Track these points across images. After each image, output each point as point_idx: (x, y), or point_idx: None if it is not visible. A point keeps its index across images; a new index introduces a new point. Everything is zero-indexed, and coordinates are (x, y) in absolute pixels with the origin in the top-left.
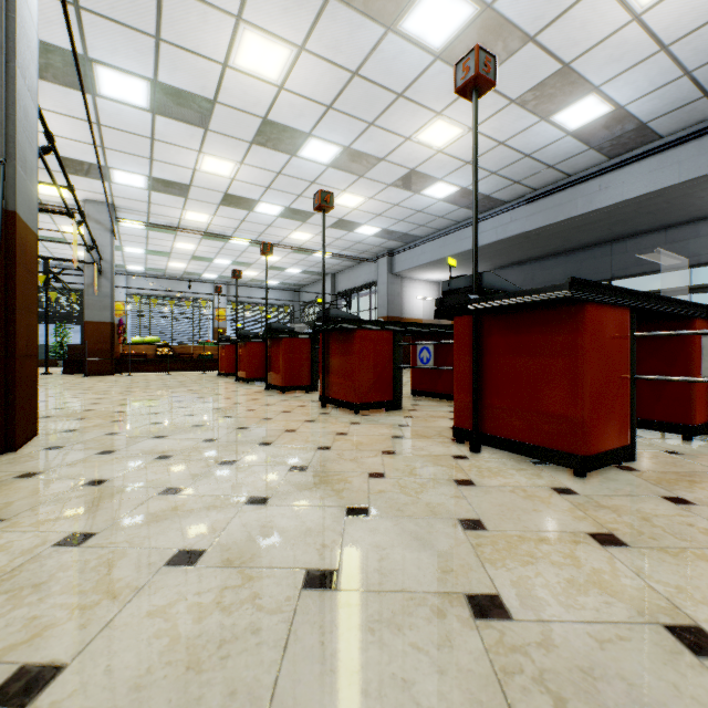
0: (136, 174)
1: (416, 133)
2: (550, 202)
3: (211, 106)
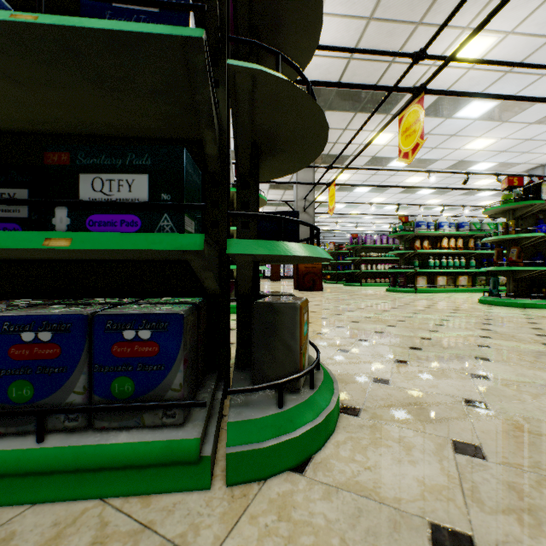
0: (445, 207)
1: None
2: None
3: None
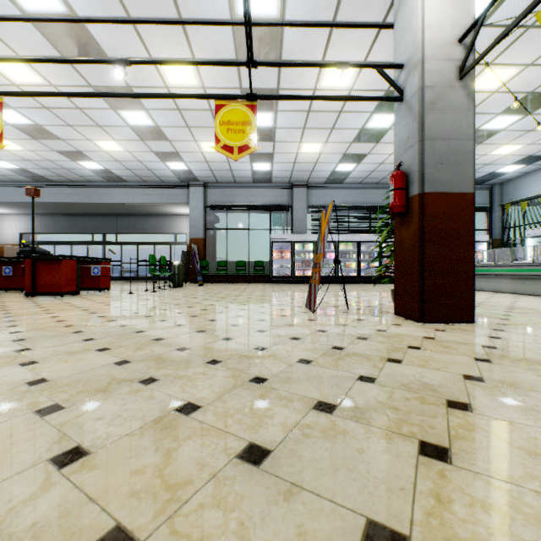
0: None
1: None
2: (82, 191)
3: None
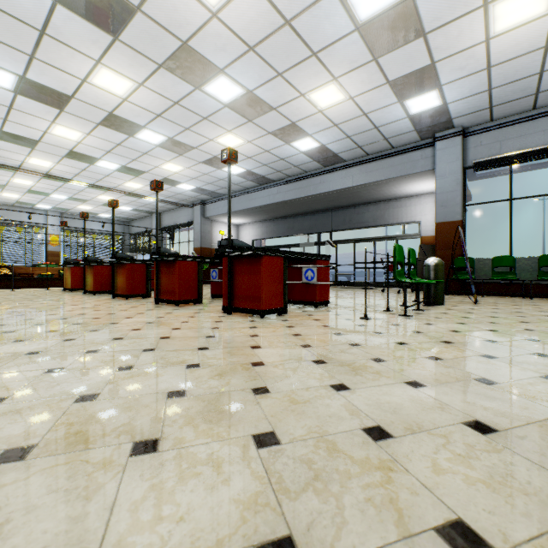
0: None
1: (216, 138)
2: (297, 185)
3: (69, 99)
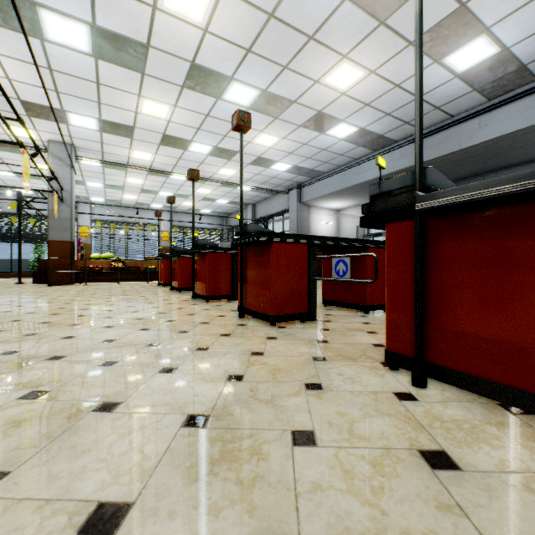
0: (88, 117)
1: (324, 76)
2: (435, 140)
3: (145, 50)
